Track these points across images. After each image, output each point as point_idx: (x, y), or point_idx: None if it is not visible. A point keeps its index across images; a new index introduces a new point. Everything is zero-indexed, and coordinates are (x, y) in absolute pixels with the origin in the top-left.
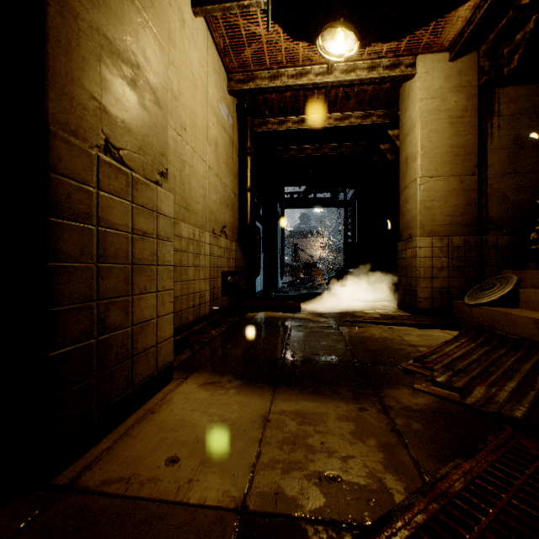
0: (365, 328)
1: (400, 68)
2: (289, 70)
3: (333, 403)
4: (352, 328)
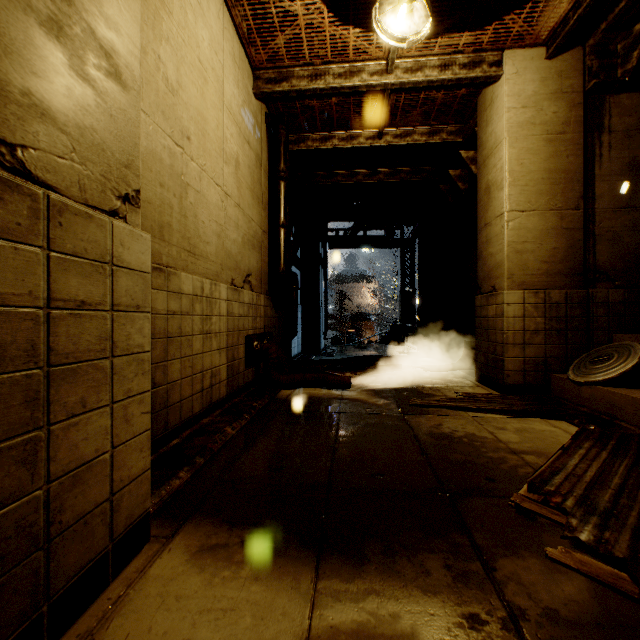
0: (441, 416)
1: (482, 67)
2: (335, 67)
3: (422, 604)
4: (423, 416)
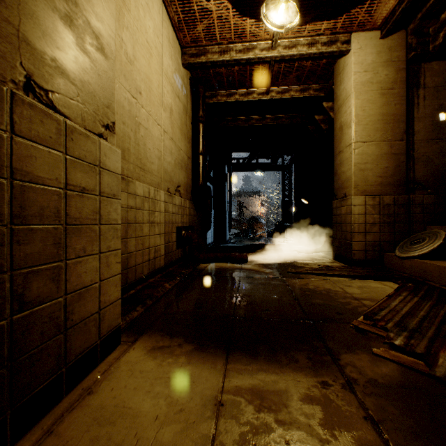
0: (308, 279)
1: (336, 45)
2: (237, 45)
3: (292, 376)
4: (296, 279)
